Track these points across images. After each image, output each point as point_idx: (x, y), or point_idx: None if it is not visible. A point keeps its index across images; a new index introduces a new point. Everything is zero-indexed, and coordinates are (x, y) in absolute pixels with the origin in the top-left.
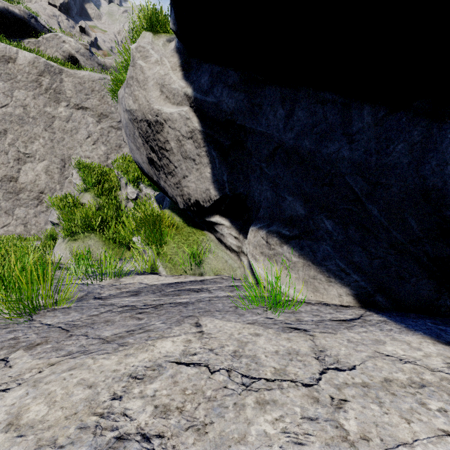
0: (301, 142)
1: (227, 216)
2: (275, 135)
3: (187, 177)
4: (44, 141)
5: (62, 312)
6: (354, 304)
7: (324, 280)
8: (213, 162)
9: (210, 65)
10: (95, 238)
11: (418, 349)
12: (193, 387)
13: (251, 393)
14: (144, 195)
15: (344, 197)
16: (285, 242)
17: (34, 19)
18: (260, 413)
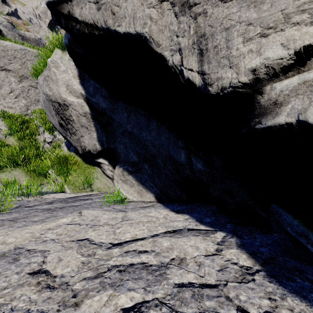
0: (133, 130)
1: (107, 159)
2: (123, 124)
3: (83, 136)
4: None
5: (7, 214)
6: (155, 200)
7: (145, 191)
8: (97, 130)
9: (94, 82)
10: (19, 170)
11: (160, 213)
12: (72, 229)
13: (92, 228)
14: (57, 139)
15: (150, 155)
16: (130, 174)
17: None
18: (93, 232)
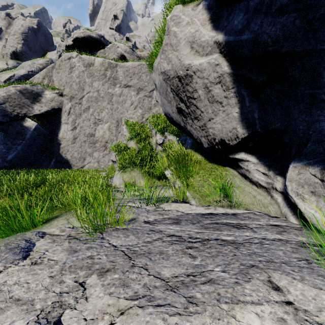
0: None
1: (253, 153)
2: None
3: (212, 119)
4: (108, 110)
5: (122, 233)
6: None
7: None
8: (242, 101)
9: (245, 2)
10: (137, 171)
11: None
12: None
13: None
14: (168, 140)
15: None
16: None
17: (102, 38)
18: None
